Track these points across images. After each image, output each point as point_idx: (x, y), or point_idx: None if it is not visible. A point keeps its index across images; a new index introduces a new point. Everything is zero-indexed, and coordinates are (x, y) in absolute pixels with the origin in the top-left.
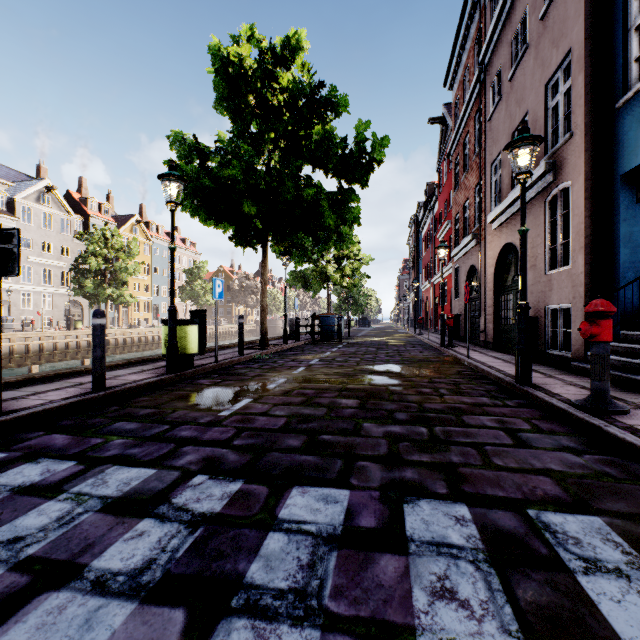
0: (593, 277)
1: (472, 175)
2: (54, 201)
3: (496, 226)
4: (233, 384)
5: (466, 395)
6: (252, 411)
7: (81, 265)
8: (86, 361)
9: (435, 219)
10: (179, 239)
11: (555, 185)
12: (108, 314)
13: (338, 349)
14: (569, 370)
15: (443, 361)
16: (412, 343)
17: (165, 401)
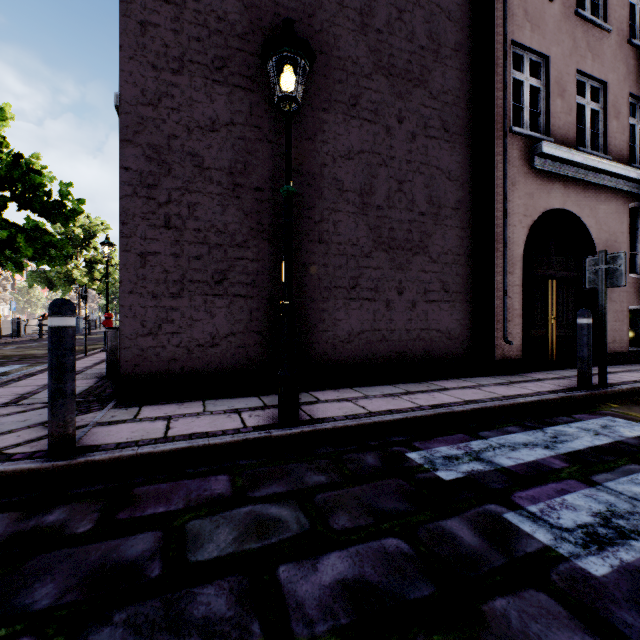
0: None
1: None
2: None
3: None
4: None
5: None
6: None
7: None
8: None
9: None
10: None
11: None
12: None
13: None
14: None
15: None
16: None
17: None
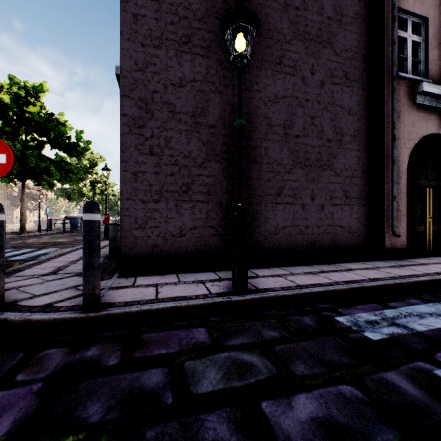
0: None
1: None
2: None
3: None
4: None
5: None
6: None
7: None
8: None
9: None
10: None
11: None
12: None
13: (70, 234)
14: None
15: None
16: None
17: None
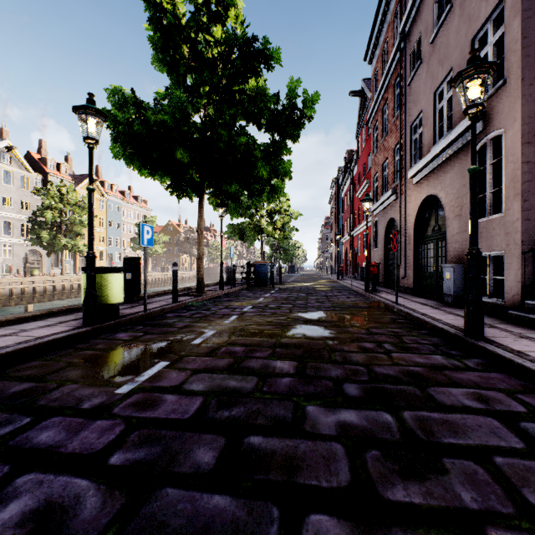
0: (530, 224)
1: (391, 137)
2: (14, 160)
3: (417, 180)
4: (154, 339)
5: (415, 352)
6: (162, 384)
7: (40, 218)
8: (30, 307)
9: (354, 180)
10: (132, 197)
11: (484, 135)
12: (64, 262)
13: (271, 295)
14: (503, 318)
15: (372, 307)
16: (337, 288)
17: (58, 367)
